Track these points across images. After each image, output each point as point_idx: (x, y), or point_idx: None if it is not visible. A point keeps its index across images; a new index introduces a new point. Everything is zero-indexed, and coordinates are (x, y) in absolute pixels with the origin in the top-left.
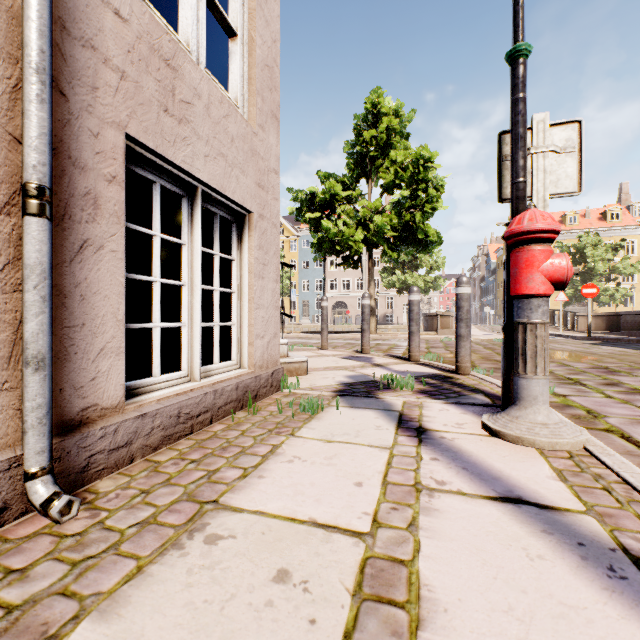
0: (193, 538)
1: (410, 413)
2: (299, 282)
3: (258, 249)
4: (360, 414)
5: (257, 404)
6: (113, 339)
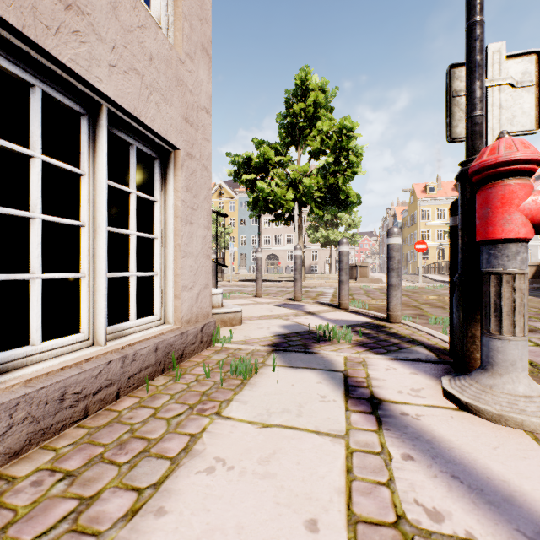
0: None
1: (355, 374)
2: (237, 237)
3: (185, 191)
4: (300, 377)
5: (183, 364)
6: None
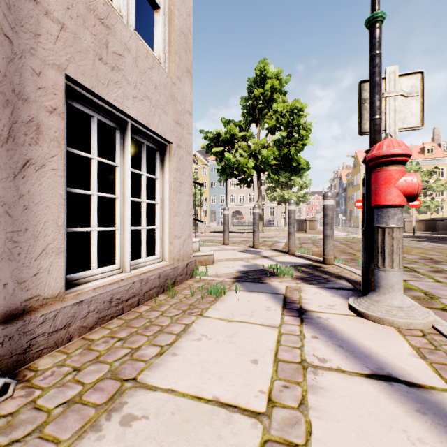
0: (110, 419)
1: (292, 296)
2: (208, 197)
3: (176, 171)
4: (253, 297)
5: (175, 288)
6: (54, 241)
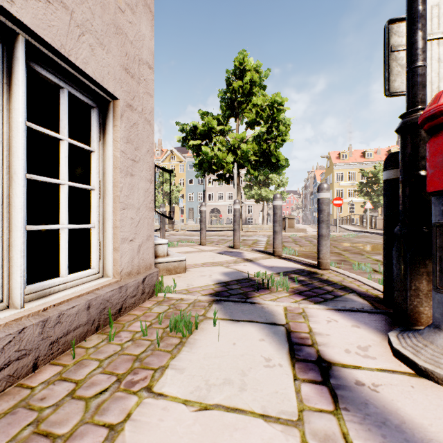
0: None
1: (298, 328)
2: (186, 194)
3: (125, 142)
4: (241, 333)
5: (122, 318)
6: None
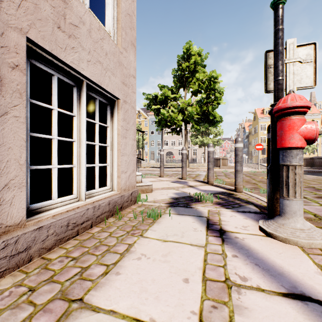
0: None
1: (213, 218)
2: (149, 142)
3: (123, 121)
4: (183, 219)
5: (122, 212)
6: (16, 177)
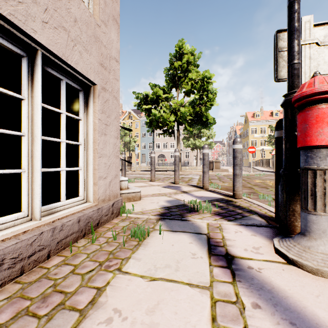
0: None
1: (215, 236)
2: (140, 144)
3: (101, 112)
4: (177, 239)
5: (99, 229)
6: None
